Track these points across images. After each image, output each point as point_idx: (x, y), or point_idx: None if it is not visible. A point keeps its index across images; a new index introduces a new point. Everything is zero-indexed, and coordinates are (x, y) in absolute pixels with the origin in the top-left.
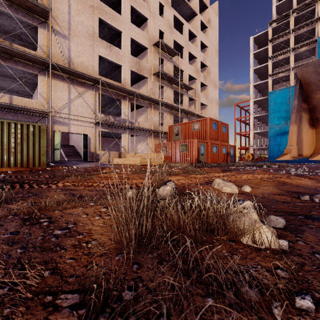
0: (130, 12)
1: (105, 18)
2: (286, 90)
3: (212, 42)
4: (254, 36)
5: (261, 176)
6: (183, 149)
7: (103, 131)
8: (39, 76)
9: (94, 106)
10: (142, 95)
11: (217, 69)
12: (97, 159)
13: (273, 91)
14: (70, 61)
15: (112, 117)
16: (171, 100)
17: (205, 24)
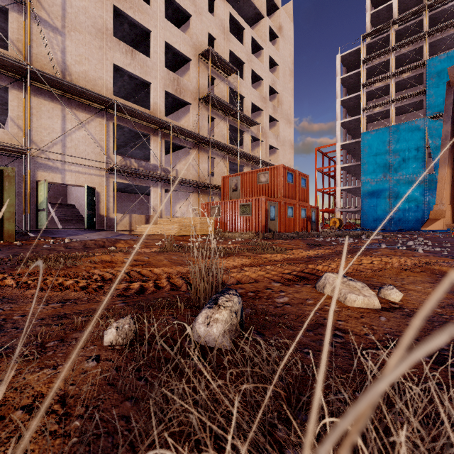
0: (163, 3)
1: (123, 7)
2: (385, 130)
3: (285, 58)
4: (342, 55)
5: (398, 262)
6: (245, 212)
7: (121, 183)
8: (10, 90)
9: (106, 144)
10: (183, 129)
11: (291, 97)
12: (110, 227)
13: (367, 132)
14: (65, 70)
15: (135, 161)
16: (226, 139)
17: (275, 31)
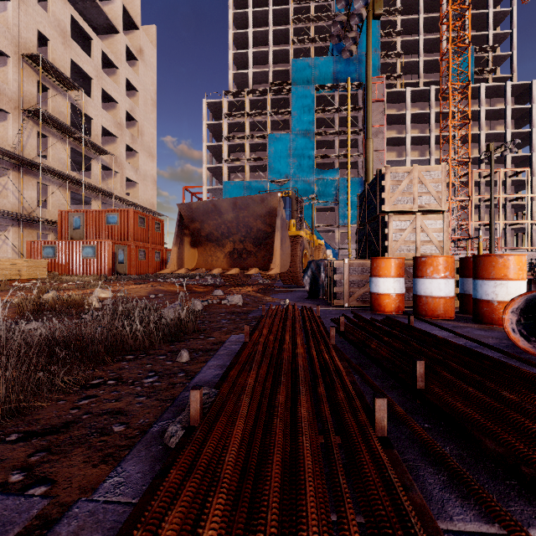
0: None
1: None
2: (241, 184)
3: (147, 86)
4: (208, 101)
5: (143, 286)
6: (88, 254)
7: None
8: None
9: None
10: None
11: (154, 129)
12: None
13: (228, 182)
14: None
15: None
16: (66, 164)
17: (133, 53)
